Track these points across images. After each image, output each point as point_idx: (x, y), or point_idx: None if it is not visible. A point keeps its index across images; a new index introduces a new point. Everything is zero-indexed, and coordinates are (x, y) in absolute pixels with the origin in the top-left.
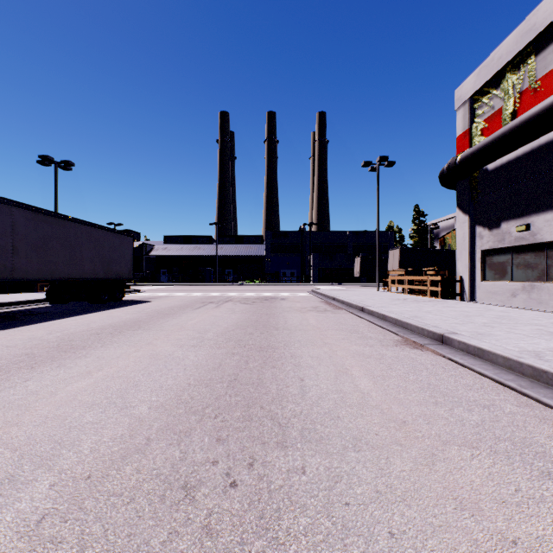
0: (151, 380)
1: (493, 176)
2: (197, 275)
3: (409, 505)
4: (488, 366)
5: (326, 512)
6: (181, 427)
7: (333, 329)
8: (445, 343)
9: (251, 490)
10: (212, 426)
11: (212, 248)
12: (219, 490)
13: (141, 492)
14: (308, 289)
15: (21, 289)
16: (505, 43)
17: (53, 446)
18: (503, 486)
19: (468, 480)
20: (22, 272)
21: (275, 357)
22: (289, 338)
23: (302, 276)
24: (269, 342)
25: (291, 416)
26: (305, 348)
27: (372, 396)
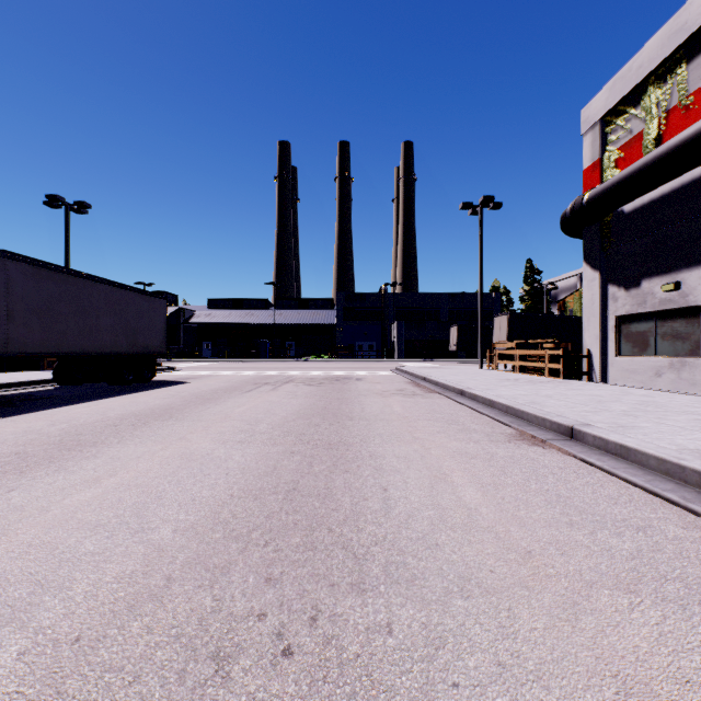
0: (180, 490)
1: (631, 220)
2: (249, 348)
3: (548, 686)
4: (636, 471)
5: (424, 700)
6: (216, 560)
7: (424, 419)
8: (575, 438)
9: (312, 661)
10: (261, 558)
11: (268, 314)
12: (265, 661)
13: (151, 666)
14: (391, 366)
15: (22, 366)
16: (647, 48)
17: (32, 589)
18: (682, 654)
19: (631, 645)
20: (19, 344)
21: (348, 457)
22: (366, 431)
23: (384, 349)
24: (340, 437)
25: (371, 544)
26: (388, 445)
27: (482, 513)
